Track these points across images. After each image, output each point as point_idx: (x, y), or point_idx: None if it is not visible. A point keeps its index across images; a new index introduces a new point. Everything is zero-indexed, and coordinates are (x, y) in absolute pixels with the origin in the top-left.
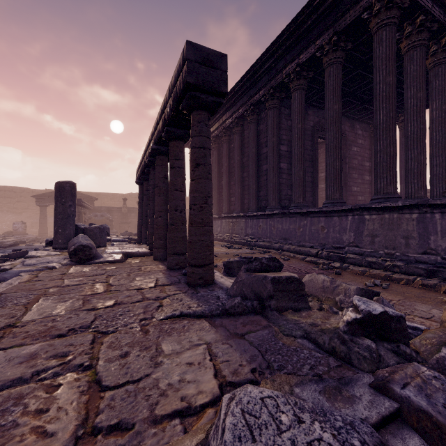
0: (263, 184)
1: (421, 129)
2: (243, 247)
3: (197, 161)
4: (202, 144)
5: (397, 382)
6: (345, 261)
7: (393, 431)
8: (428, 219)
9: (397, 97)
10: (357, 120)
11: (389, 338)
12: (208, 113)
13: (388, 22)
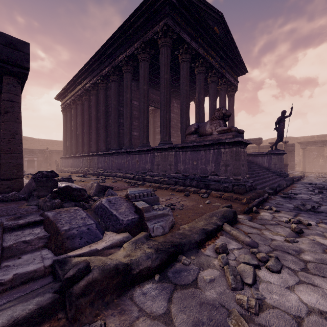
0: (109, 132)
1: (187, 107)
2: (94, 176)
3: (6, 109)
4: (10, 99)
5: (50, 211)
6: (145, 180)
7: (31, 226)
8: (178, 154)
9: (191, 87)
10: (173, 97)
11: (77, 200)
12: (16, 78)
13: (165, 44)
